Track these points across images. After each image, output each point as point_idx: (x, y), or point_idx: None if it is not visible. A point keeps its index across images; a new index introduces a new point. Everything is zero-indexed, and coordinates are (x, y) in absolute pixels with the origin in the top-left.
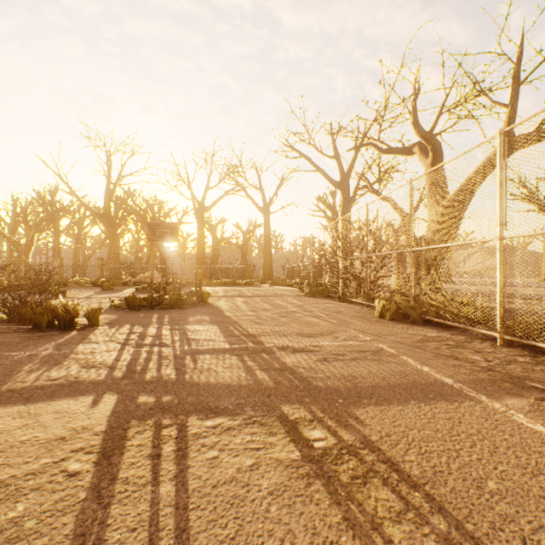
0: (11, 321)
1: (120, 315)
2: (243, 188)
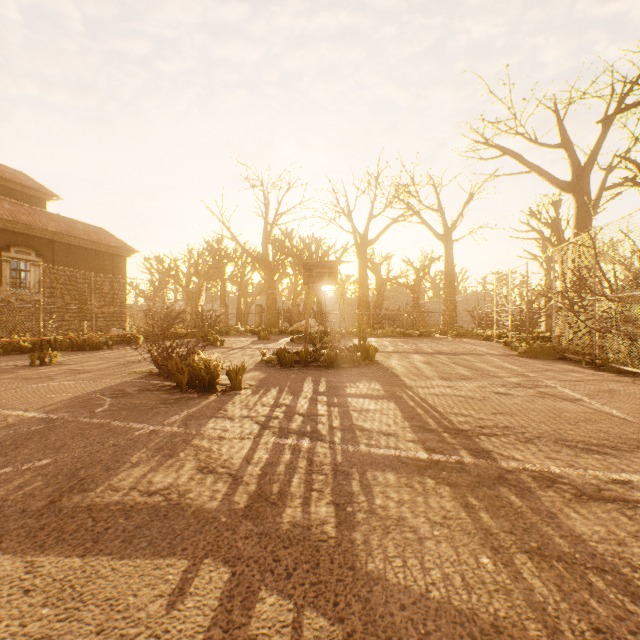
0: (162, 374)
1: (268, 374)
2: (415, 212)
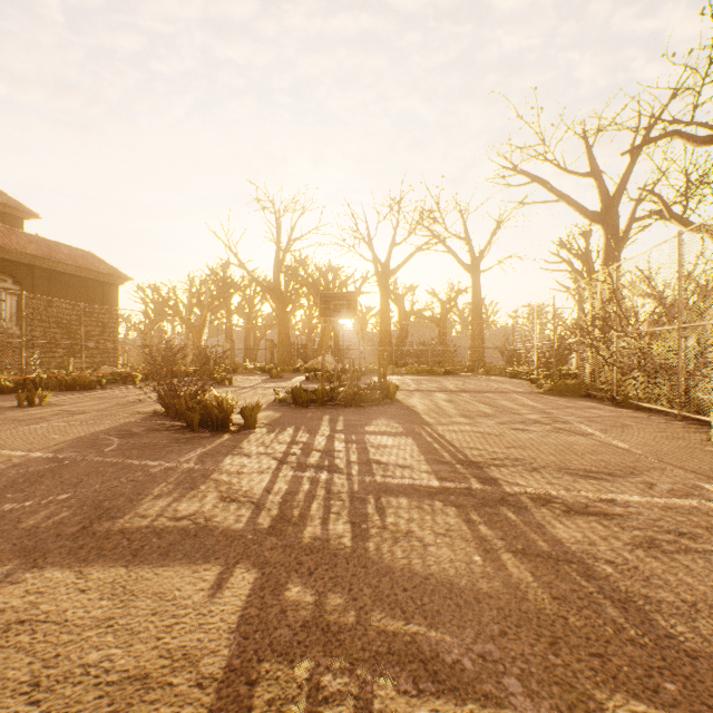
0: (168, 414)
1: (283, 413)
2: (440, 240)
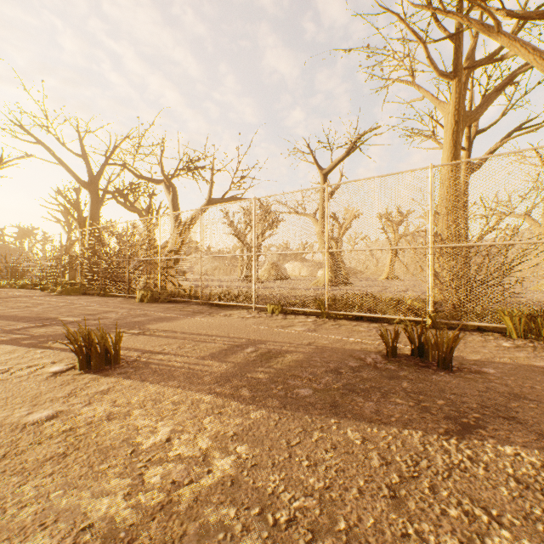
0: None
1: None
2: None
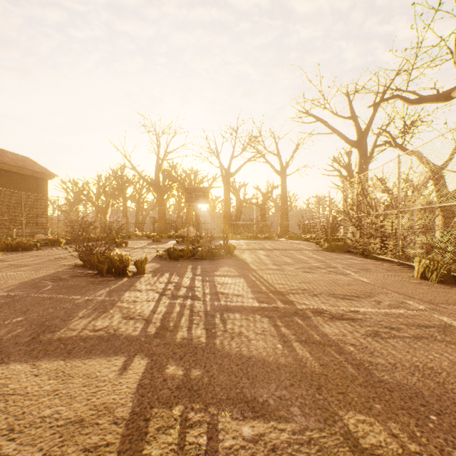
0: (85, 266)
1: (162, 264)
2: (262, 155)
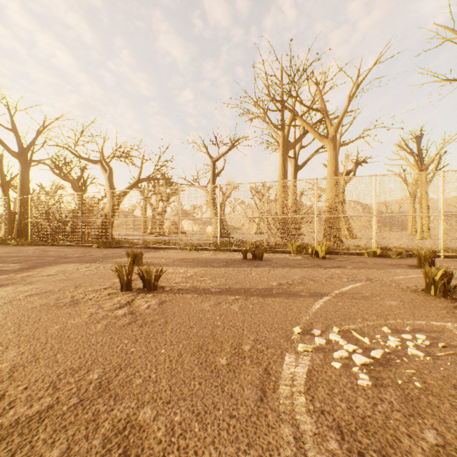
0: None
1: None
2: None
